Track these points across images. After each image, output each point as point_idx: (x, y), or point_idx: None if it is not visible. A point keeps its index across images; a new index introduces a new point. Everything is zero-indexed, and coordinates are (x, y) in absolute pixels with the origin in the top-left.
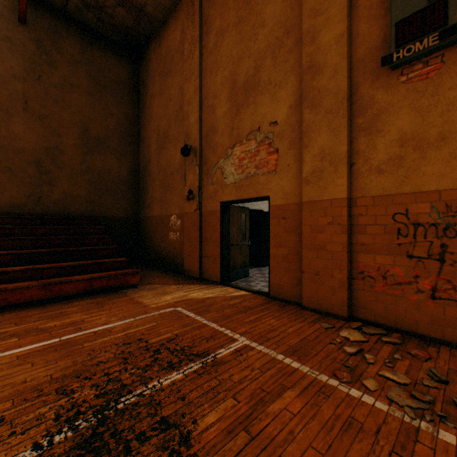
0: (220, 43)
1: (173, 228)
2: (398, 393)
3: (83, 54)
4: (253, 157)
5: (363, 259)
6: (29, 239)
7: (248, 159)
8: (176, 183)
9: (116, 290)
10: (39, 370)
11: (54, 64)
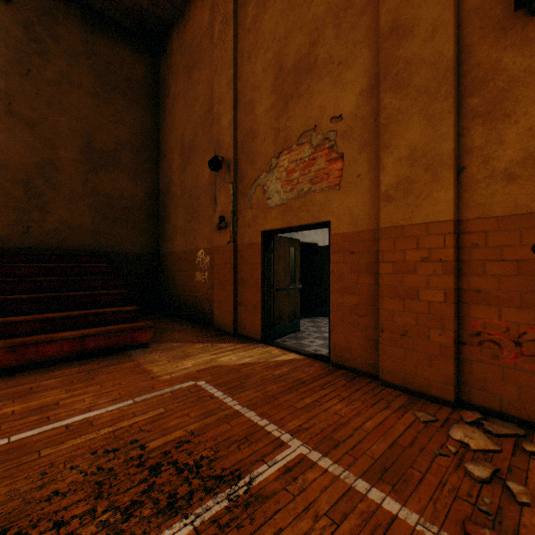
0: (261, 17)
1: (201, 267)
2: None
3: (86, 44)
4: (307, 167)
5: (480, 314)
6: (7, 281)
7: (300, 171)
8: (203, 207)
9: (120, 352)
10: None
11: (48, 55)
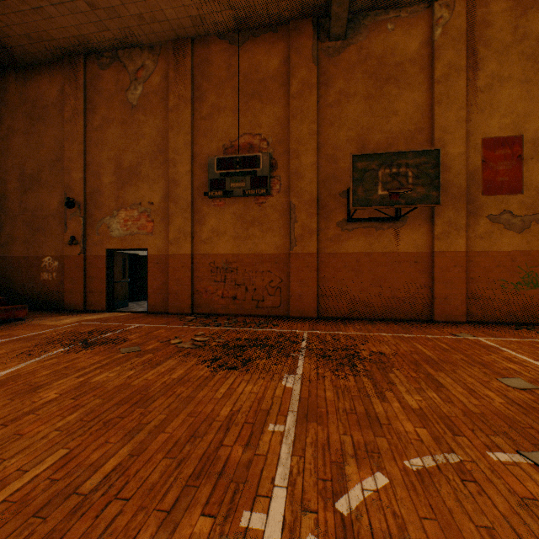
0: (106, 128)
1: (48, 269)
2: (199, 324)
3: None
4: (136, 221)
5: (199, 284)
6: None
7: (132, 222)
8: (52, 227)
9: (5, 323)
10: (23, 344)
11: None
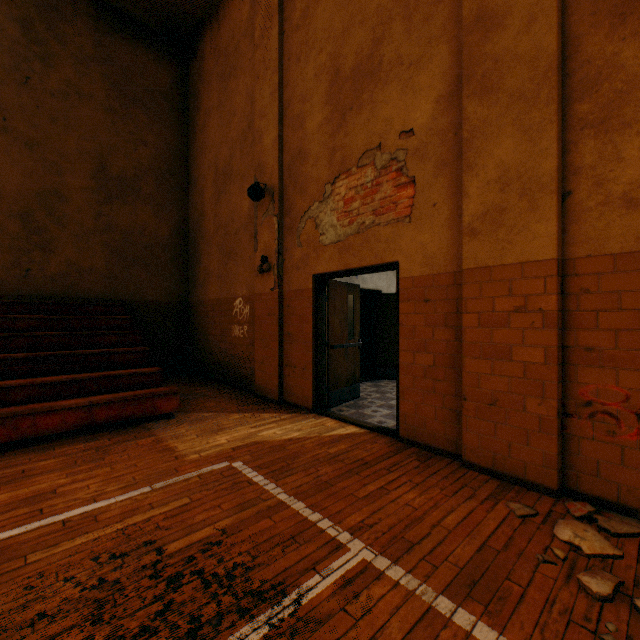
0: (312, 10)
1: (239, 319)
2: None
3: (98, 46)
4: (370, 195)
5: (592, 378)
6: None
7: (361, 200)
8: (242, 246)
9: (137, 424)
10: None
11: (52, 60)
